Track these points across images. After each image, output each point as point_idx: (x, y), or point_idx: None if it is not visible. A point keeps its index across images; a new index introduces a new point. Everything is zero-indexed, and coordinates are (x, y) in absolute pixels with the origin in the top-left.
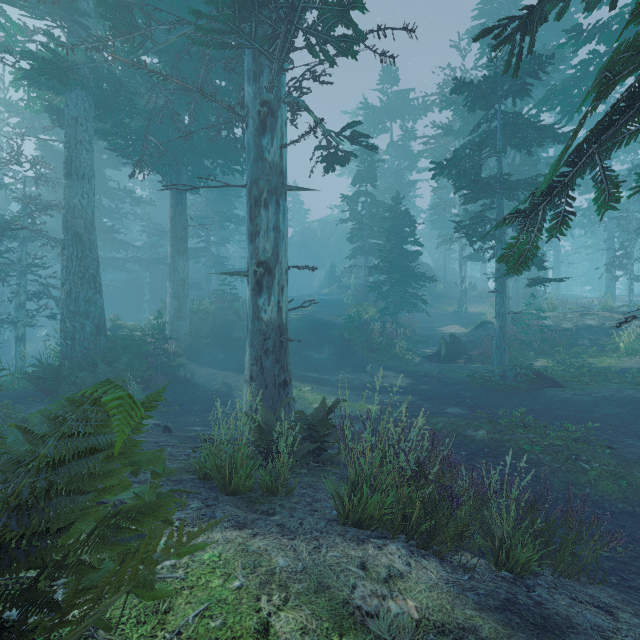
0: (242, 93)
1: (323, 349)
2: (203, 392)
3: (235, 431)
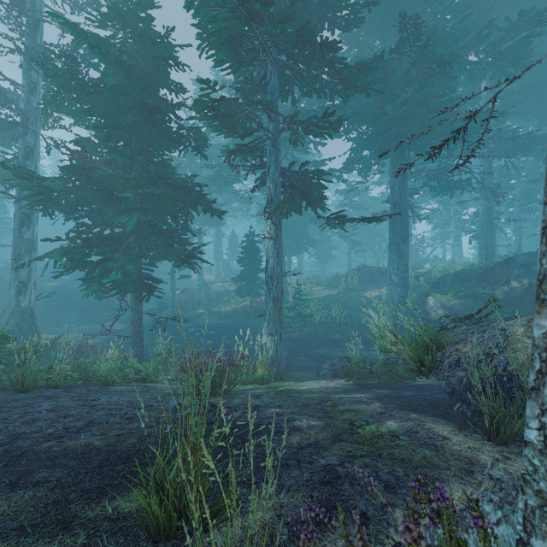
0: (5, 171)
1: (72, 311)
2: None
3: None
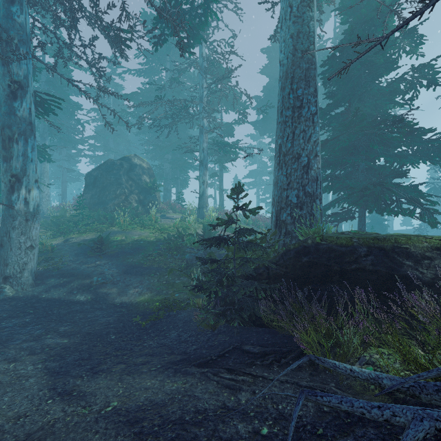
0: None
1: None
2: (131, 361)
3: (43, 296)
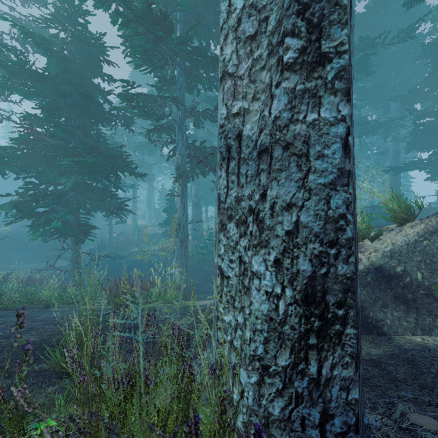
0: None
1: (23, 251)
2: None
3: None
